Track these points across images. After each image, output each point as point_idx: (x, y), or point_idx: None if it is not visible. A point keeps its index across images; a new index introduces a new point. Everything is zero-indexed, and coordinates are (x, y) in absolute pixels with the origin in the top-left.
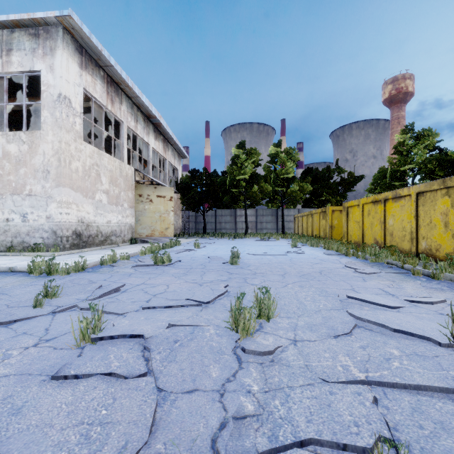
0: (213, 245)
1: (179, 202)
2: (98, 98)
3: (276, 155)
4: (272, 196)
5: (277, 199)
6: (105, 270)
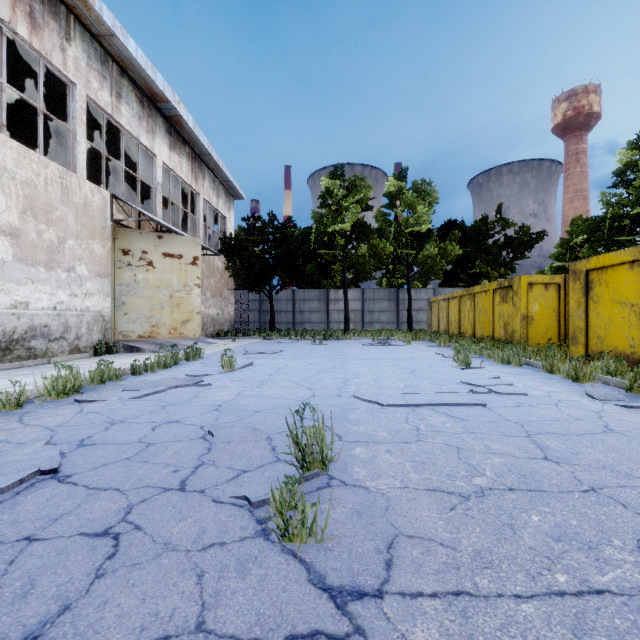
0: (276, 357)
1: (227, 275)
2: None
3: (398, 193)
4: (391, 265)
5: (399, 271)
6: None
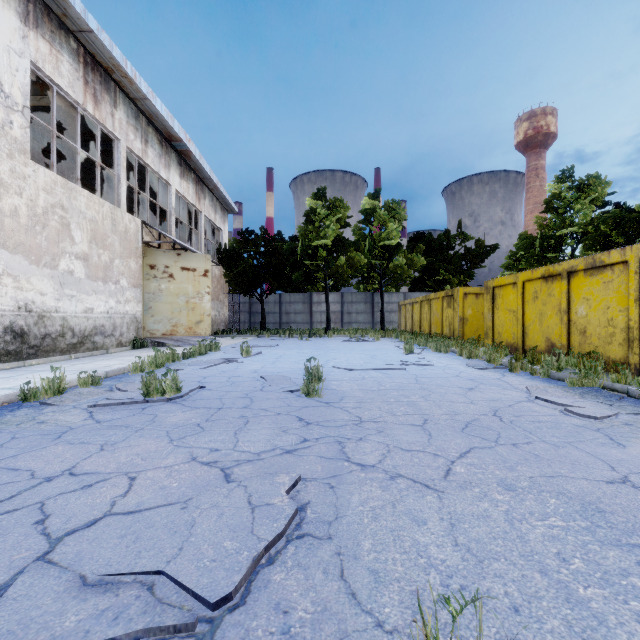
0: (275, 349)
1: (223, 281)
2: (64, 88)
3: (372, 211)
4: (366, 273)
5: (373, 278)
6: (15, 418)
